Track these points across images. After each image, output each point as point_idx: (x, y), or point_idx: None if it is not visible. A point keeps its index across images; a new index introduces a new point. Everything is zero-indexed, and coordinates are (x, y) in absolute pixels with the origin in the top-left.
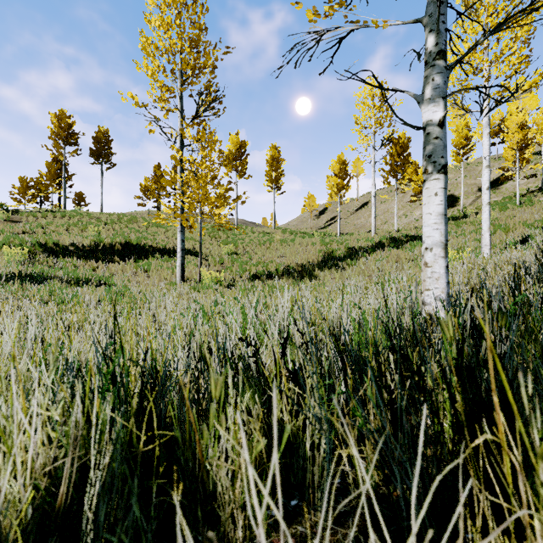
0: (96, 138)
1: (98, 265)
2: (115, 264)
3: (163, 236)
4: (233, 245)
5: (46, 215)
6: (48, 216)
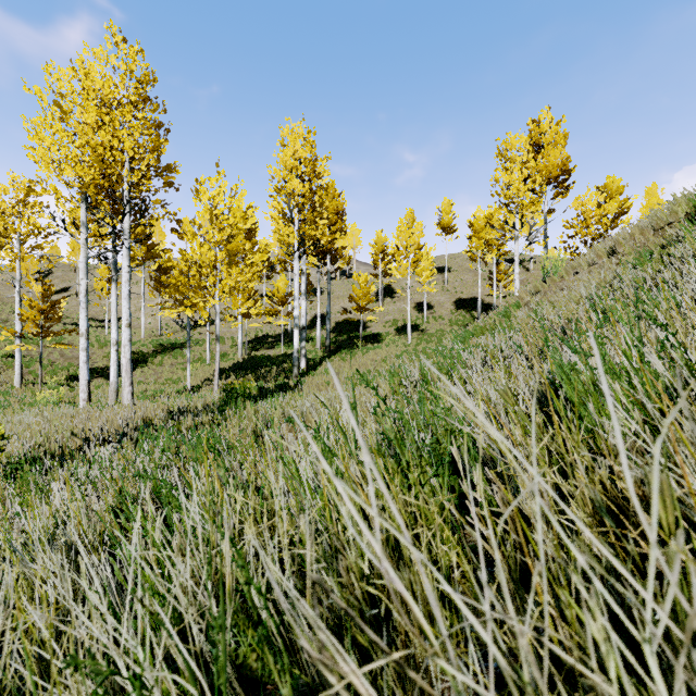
0: None
1: None
2: None
3: None
4: None
5: None
6: None
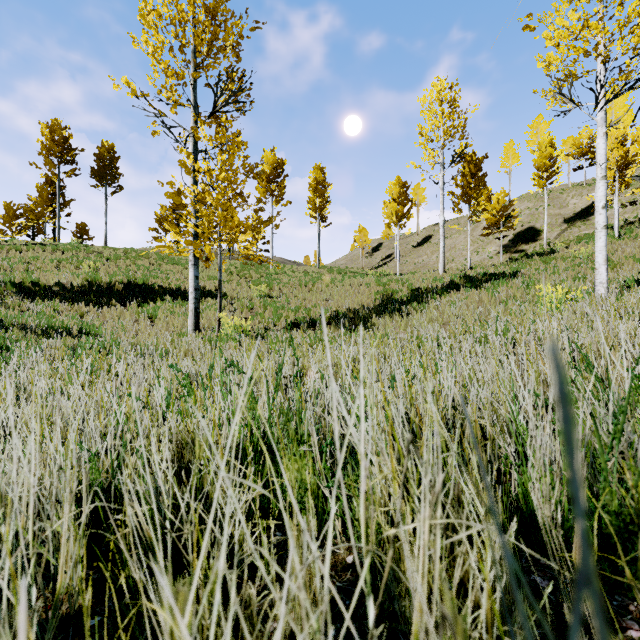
0: (98, 155)
1: (89, 310)
2: (111, 309)
3: (178, 274)
4: (267, 286)
5: (32, 248)
6: (36, 250)
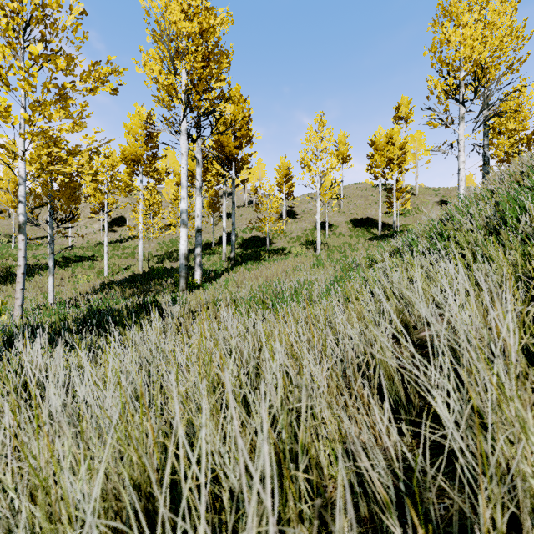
0: None
1: None
2: None
3: None
4: None
5: None
6: None
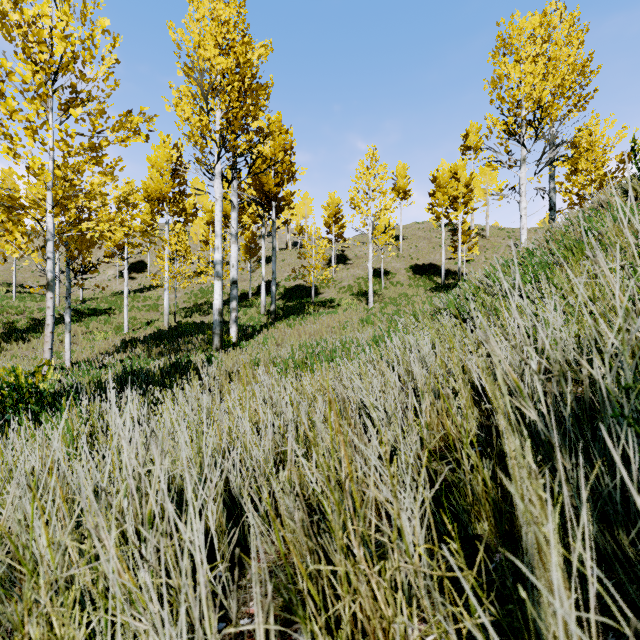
0: None
1: None
2: None
3: None
4: None
5: None
6: None
